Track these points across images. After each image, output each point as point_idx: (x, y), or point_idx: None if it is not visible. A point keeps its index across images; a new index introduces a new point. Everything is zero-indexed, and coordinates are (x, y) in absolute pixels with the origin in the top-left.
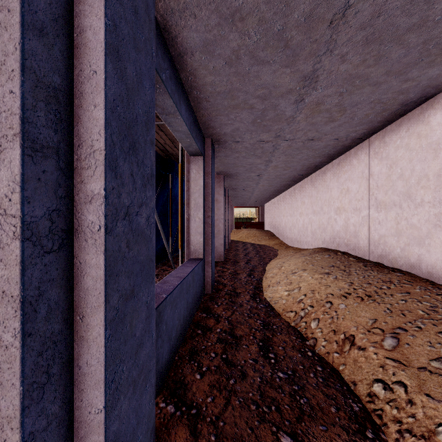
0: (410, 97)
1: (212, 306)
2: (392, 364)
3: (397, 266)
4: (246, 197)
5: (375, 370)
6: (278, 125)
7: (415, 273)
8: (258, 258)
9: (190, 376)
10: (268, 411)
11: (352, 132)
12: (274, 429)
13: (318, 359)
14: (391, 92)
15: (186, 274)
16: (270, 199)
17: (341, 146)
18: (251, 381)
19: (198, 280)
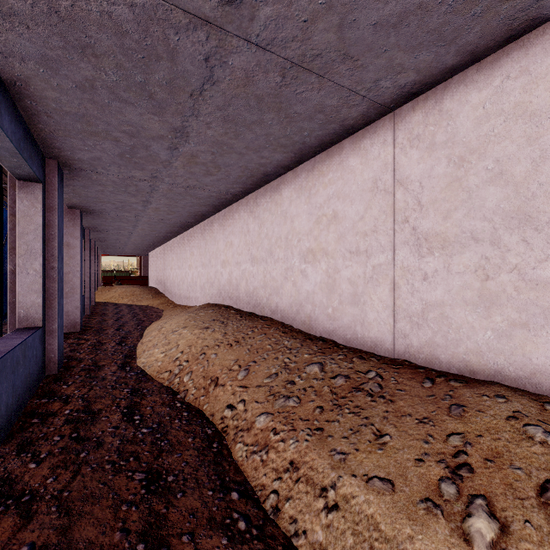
0: (269, 170)
1: (58, 388)
2: (240, 390)
3: (264, 314)
4: (121, 242)
5: (229, 398)
6: (153, 166)
7: (275, 318)
8: (135, 322)
9: (21, 469)
10: (125, 463)
11: (231, 189)
12: (130, 474)
13: (186, 407)
14: (254, 163)
15: (11, 347)
16: (155, 247)
17: (224, 199)
18: (108, 446)
19: (33, 356)
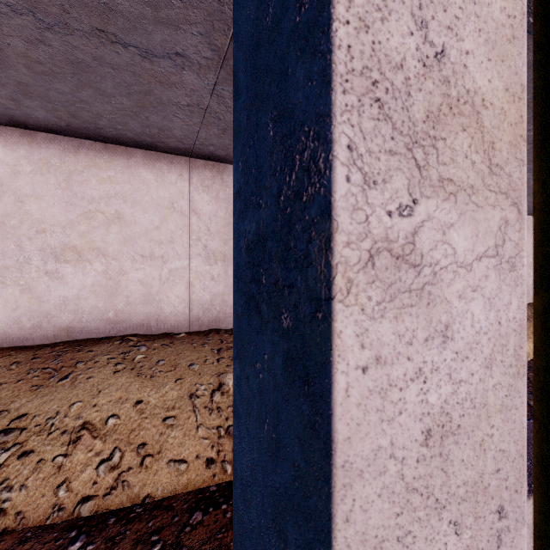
0: None
1: None
2: None
3: None
4: None
5: None
6: None
7: None
8: None
9: None
10: None
11: (219, 147)
12: None
13: None
14: None
15: None
16: None
17: (156, 140)
18: None
19: None
